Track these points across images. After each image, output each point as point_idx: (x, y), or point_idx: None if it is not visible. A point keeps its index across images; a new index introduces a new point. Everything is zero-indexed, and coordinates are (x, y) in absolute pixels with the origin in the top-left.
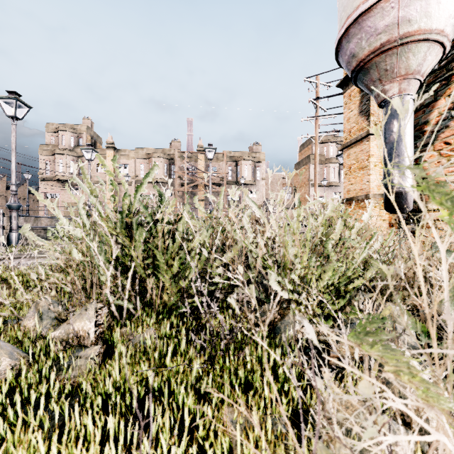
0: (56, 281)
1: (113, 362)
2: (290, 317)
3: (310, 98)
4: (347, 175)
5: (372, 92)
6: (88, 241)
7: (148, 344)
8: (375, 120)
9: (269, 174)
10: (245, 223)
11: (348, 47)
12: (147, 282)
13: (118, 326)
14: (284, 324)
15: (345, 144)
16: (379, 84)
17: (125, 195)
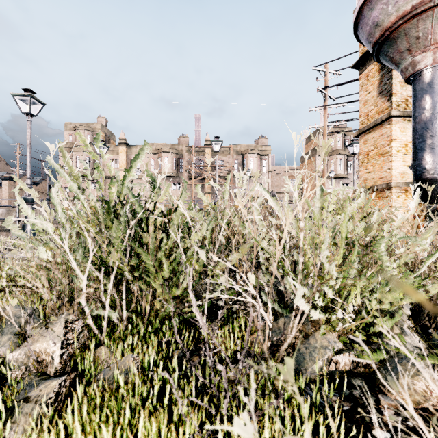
0: (27, 284)
1: (60, 424)
2: (317, 339)
3: (318, 88)
4: (363, 163)
5: (399, 66)
6: (56, 237)
7: (123, 382)
8: (398, 100)
9: (295, 141)
10: (255, 214)
11: (371, 15)
12: (132, 289)
13: (92, 347)
14: (309, 349)
15: (361, 129)
16: (407, 56)
17: (111, 181)
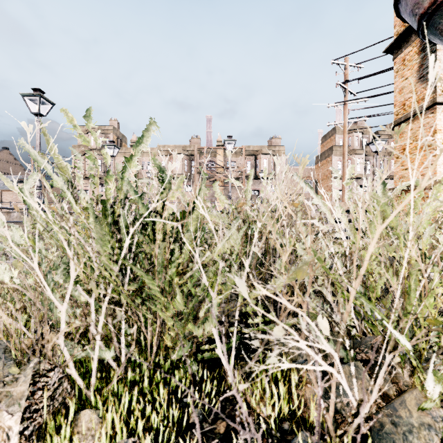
0: None
1: None
2: (411, 411)
3: (338, 82)
4: (399, 158)
5: None
6: (19, 251)
7: None
8: None
9: (430, 75)
10: None
11: None
12: (131, 325)
13: (70, 414)
14: (400, 428)
15: (396, 120)
16: None
17: (108, 174)
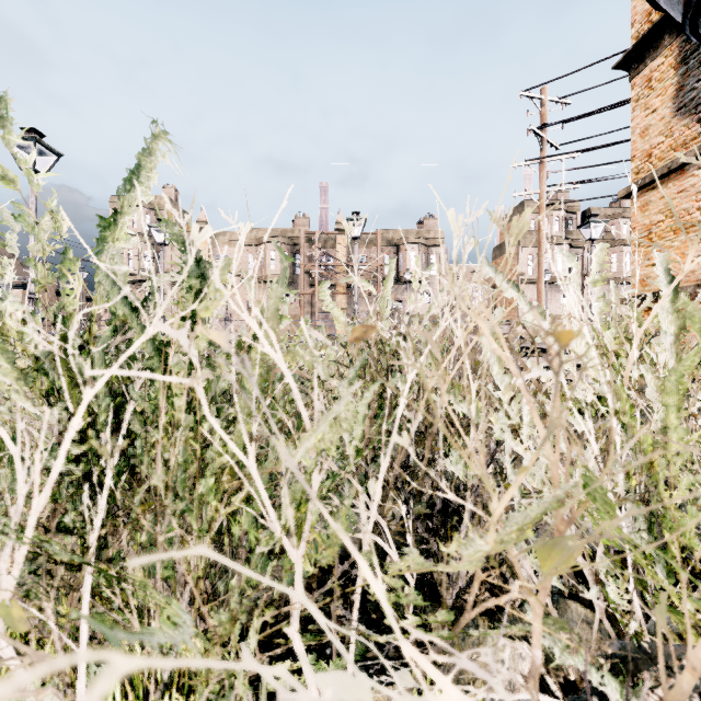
0: None
1: None
2: None
3: (531, 126)
4: (640, 247)
5: None
6: None
7: None
8: None
9: None
10: (489, 353)
11: None
12: None
13: None
14: None
15: (636, 182)
16: None
17: (65, 257)
